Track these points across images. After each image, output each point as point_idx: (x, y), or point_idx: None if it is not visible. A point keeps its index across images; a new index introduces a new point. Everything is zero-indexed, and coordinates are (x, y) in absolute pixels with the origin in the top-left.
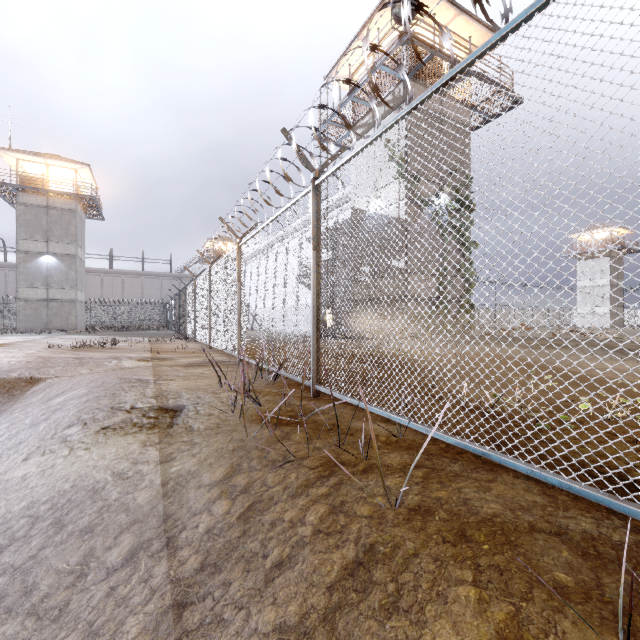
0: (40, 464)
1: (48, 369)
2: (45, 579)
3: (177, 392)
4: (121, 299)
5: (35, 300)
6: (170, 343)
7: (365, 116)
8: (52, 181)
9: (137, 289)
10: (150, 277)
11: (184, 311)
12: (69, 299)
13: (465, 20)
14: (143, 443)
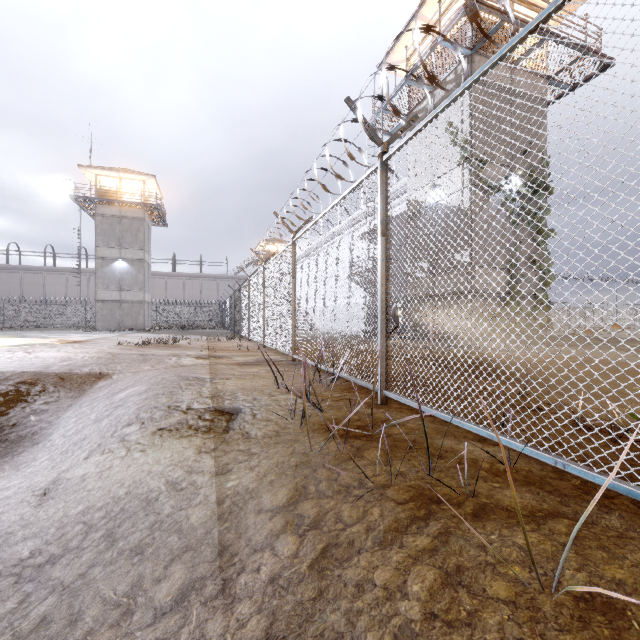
0: (99, 464)
1: (115, 365)
2: (91, 609)
3: (233, 393)
4: (182, 300)
5: (110, 301)
6: (226, 341)
7: (423, 100)
8: (124, 193)
9: (196, 291)
10: (208, 279)
11: (238, 310)
12: (138, 300)
13: None
14: (198, 449)
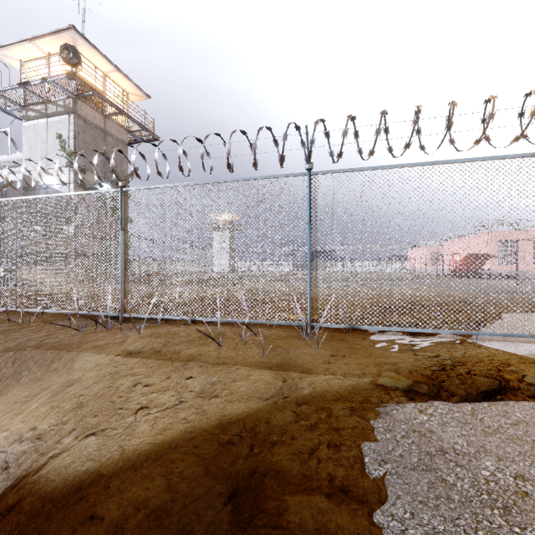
0: None
1: None
2: None
3: None
4: None
5: None
6: None
7: (38, 104)
8: None
9: None
10: None
11: None
12: None
13: (122, 76)
14: None
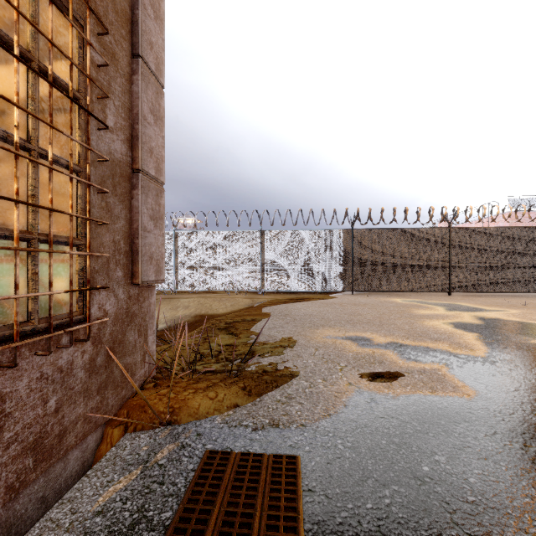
0: None
1: None
2: None
3: None
4: None
5: None
6: None
7: None
8: None
9: None
10: None
11: None
12: None
13: None
14: None
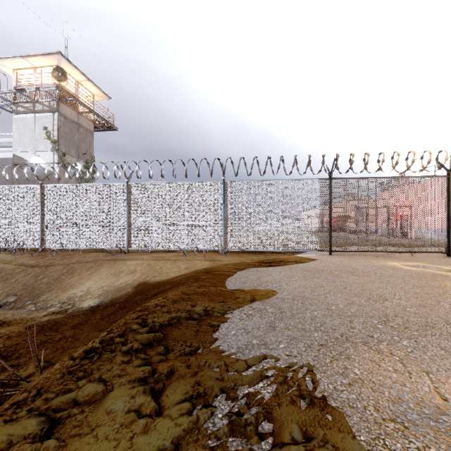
0: None
1: None
2: None
3: None
4: None
5: None
6: None
7: (27, 103)
8: None
9: None
10: None
11: None
12: None
13: (91, 84)
14: None
